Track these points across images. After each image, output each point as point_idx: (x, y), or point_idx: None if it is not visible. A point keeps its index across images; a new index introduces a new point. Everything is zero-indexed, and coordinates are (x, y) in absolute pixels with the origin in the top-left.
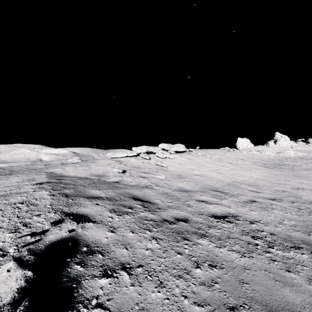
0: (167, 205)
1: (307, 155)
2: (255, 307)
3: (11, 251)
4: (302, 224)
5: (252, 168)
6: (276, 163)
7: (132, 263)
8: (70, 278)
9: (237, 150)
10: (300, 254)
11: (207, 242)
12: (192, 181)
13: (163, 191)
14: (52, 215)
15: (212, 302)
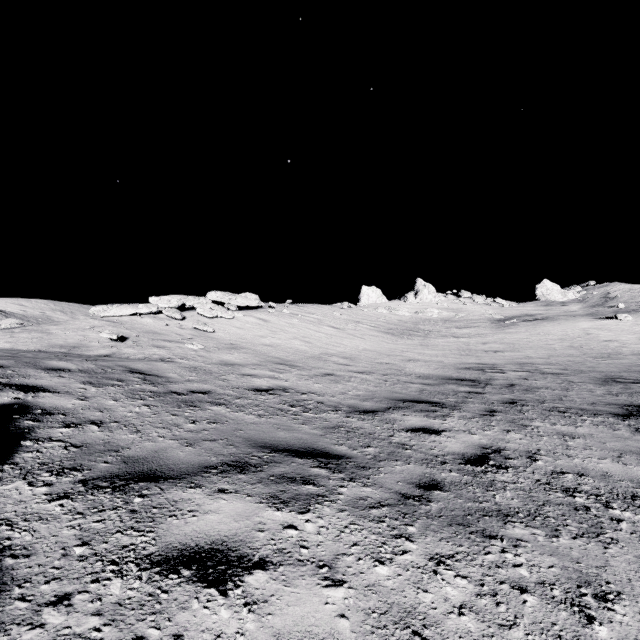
0: (187, 379)
1: (454, 315)
2: (235, 439)
3: None
4: (370, 393)
5: (366, 336)
6: (407, 327)
7: (106, 420)
8: (20, 428)
9: (356, 308)
10: (332, 414)
11: (223, 408)
12: (252, 352)
13: (189, 365)
14: None
15: (191, 438)
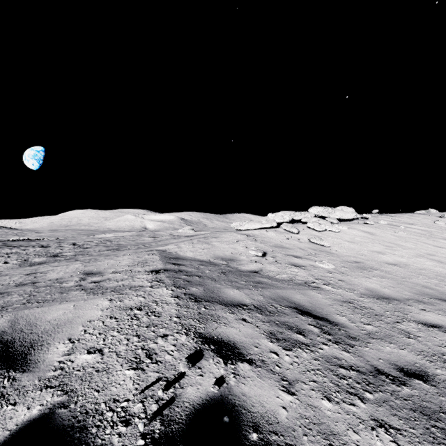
0: (366, 331)
1: None
2: None
3: (139, 426)
4: None
5: None
6: None
7: None
8: None
9: None
10: None
11: None
12: (388, 276)
13: (341, 297)
14: (184, 338)
15: None
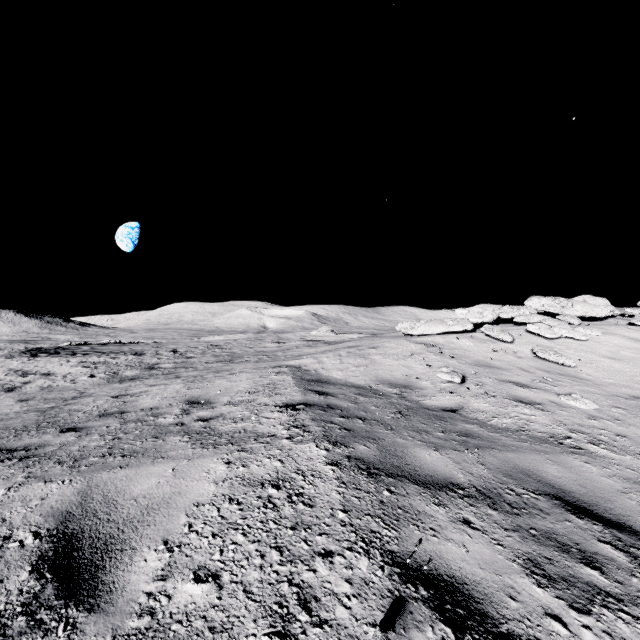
0: None
1: None
2: None
3: None
4: None
5: None
6: None
7: None
8: None
9: None
10: None
11: None
12: None
13: (636, 472)
14: (365, 566)
15: None
